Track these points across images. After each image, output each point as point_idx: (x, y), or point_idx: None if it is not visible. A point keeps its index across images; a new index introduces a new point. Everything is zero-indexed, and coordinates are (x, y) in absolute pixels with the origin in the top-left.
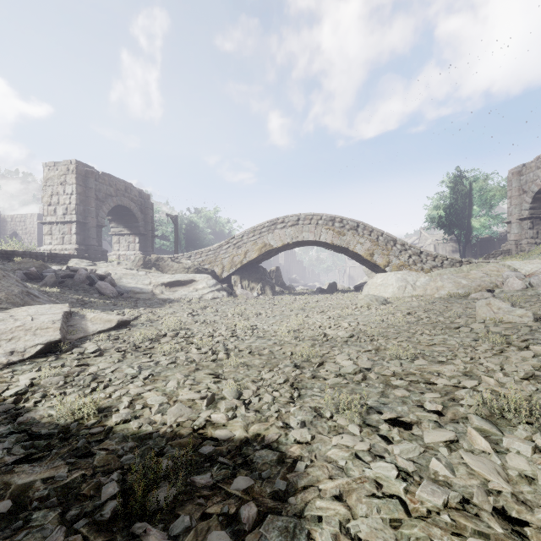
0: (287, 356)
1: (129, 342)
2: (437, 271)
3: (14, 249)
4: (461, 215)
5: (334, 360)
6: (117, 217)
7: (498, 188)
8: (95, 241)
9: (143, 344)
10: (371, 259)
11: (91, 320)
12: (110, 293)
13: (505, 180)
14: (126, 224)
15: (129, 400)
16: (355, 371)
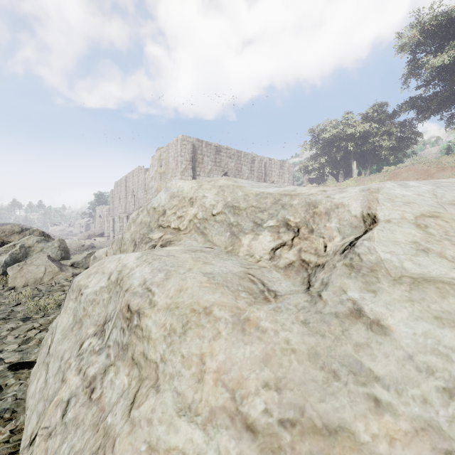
0: None
1: None
2: None
3: None
4: None
5: None
6: None
7: None
8: None
9: None
10: None
11: None
12: None
13: None
14: None
15: None
16: None
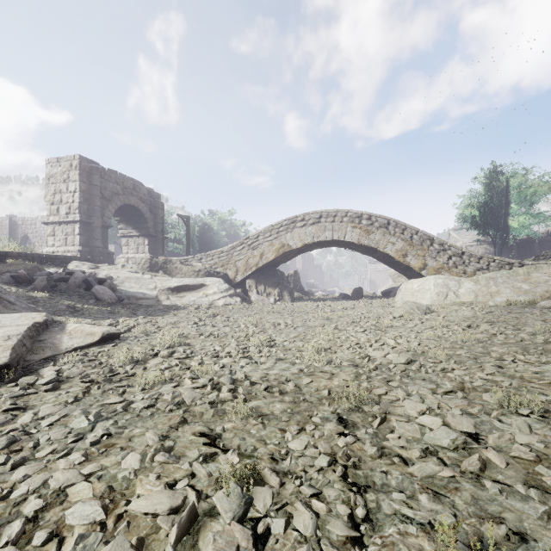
0: (323, 396)
1: (105, 366)
2: (485, 274)
3: (11, 251)
4: (498, 214)
5: (403, 412)
6: (125, 218)
7: (540, 184)
8: (100, 242)
9: (123, 368)
10: (404, 260)
11: (70, 333)
12: (108, 299)
13: (548, 174)
14: (135, 225)
15: (35, 509)
16: (456, 444)
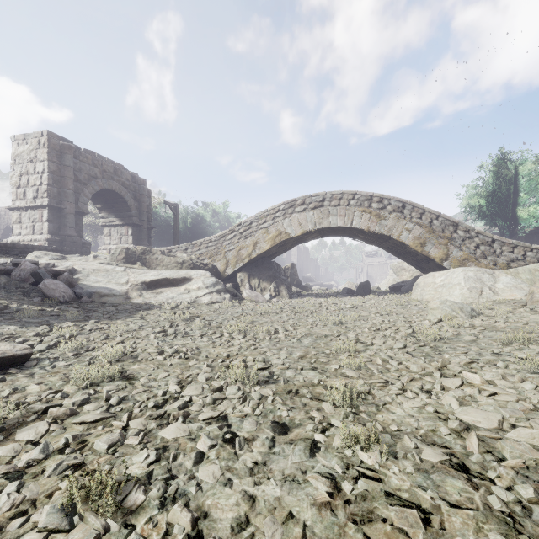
0: None
1: None
2: (528, 266)
3: None
4: (506, 204)
5: None
6: (107, 205)
7: None
8: (73, 230)
9: None
10: (422, 250)
11: None
12: (59, 296)
13: None
14: (117, 213)
15: None
16: None
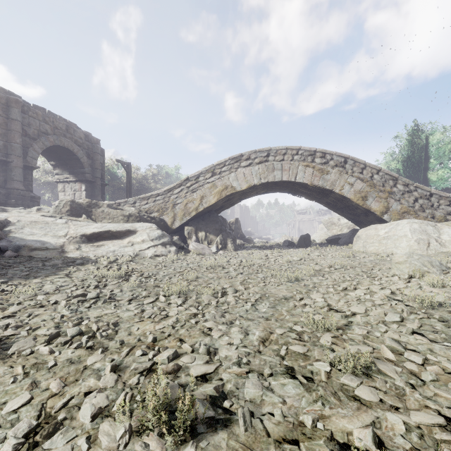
0: None
1: None
2: None
3: None
4: (419, 168)
5: None
6: (60, 162)
7: None
8: (20, 184)
9: None
10: (363, 203)
11: None
12: None
13: None
14: (71, 170)
15: None
16: None
